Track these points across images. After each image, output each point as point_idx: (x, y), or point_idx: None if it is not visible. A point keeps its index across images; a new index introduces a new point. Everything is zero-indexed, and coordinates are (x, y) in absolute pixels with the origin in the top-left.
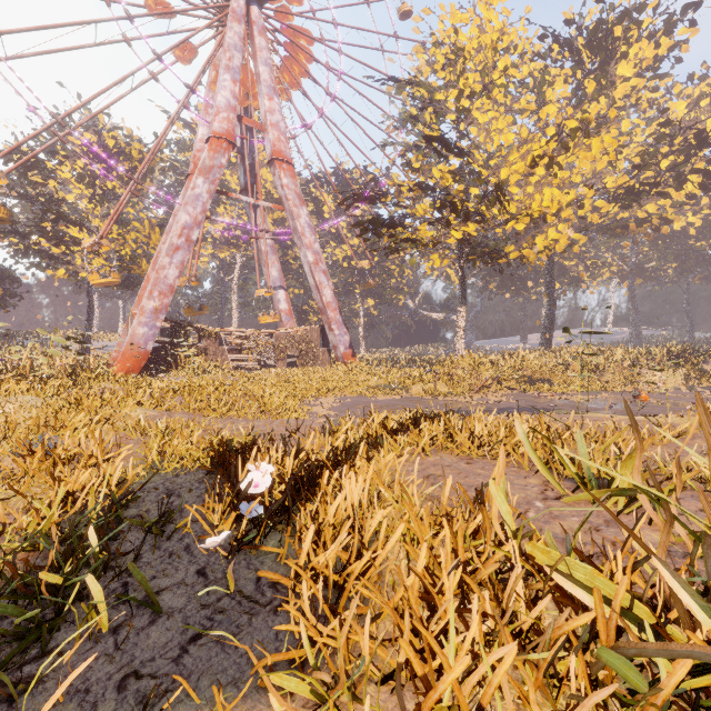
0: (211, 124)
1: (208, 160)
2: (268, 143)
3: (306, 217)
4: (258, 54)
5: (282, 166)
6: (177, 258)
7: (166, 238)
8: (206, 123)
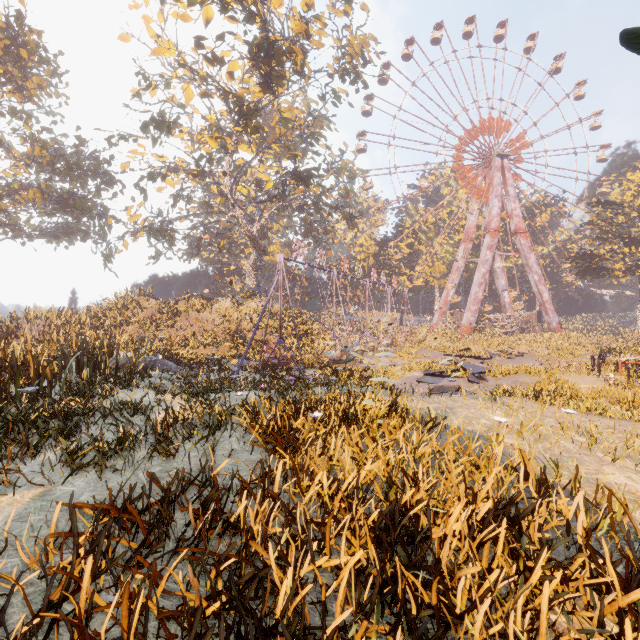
0: (489, 224)
1: (490, 242)
2: (512, 224)
3: (533, 258)
4: (507, 183)
5: (521, 235)
6: (481, 288)
7: (455, 273)
8: (473, 215)
